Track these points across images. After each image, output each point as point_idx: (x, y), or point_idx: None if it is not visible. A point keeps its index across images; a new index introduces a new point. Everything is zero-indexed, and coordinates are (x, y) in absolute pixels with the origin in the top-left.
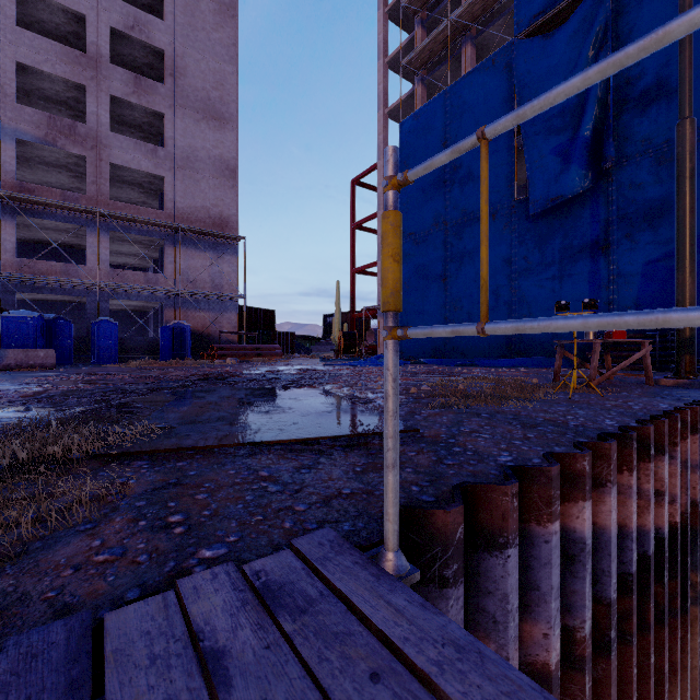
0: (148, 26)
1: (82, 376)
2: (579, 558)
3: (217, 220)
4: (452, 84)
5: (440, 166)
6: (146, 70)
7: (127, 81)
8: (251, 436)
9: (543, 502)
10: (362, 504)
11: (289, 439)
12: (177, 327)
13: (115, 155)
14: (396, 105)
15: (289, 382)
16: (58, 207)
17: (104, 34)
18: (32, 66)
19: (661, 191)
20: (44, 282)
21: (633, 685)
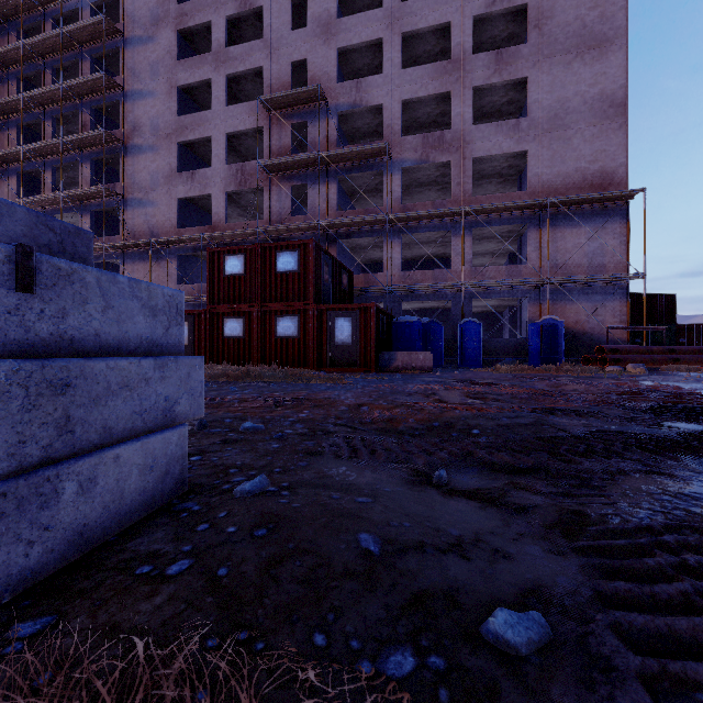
0: None
1: (466, 387)
2: None
3: (595, 180)
4: None
5: None
6: (504, 47)
7: (488, 64)
8: None
9: None
10: None
11: None
12: (545, 324)
13: (476, 148)
14: None
15: None
16: (430, 217)
17: (467, 29)
18: (411, 98)
19: None
20: (419, 290)
21: None
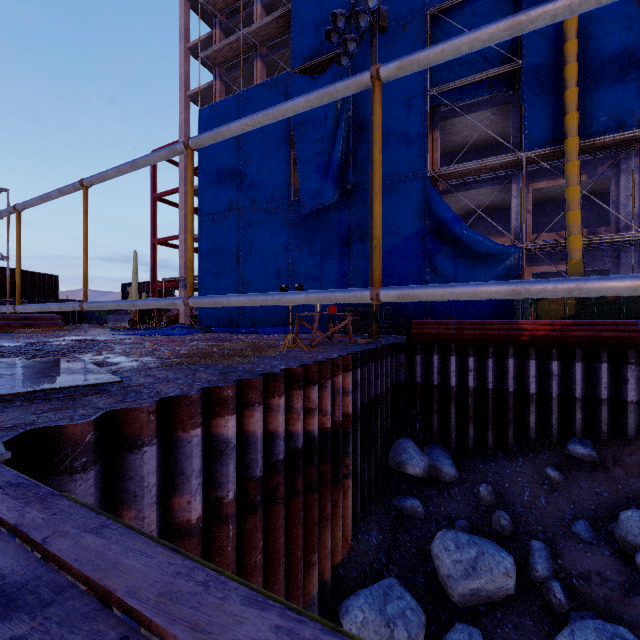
0: None
1: None
2: (226, 452)
3: None
4: (244, 90)
5: (234, 159)
6: None
7: None
8: None
9: (187, 417)
10: (15, 431)
11: None
12: None
13: None
14: (197, 91)
15: (46, 352)
16: None
17: None
18: None
19: None
20: None
21: (282, 530)
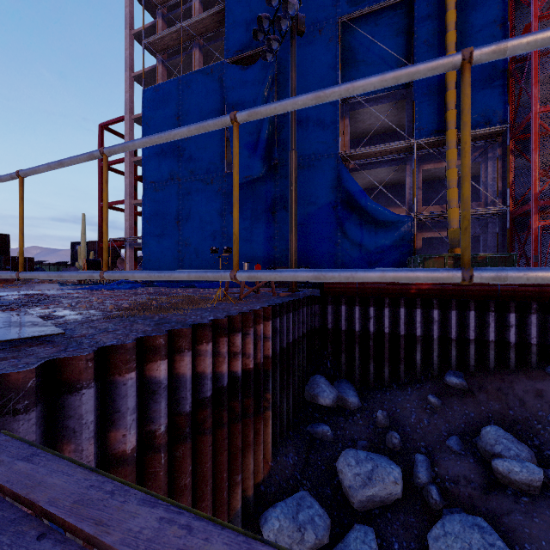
0: None
1: None
2: (158, 391)
3: None
4: (183, 75)
5: None
6: None
7: None
8: None
9: (123, 363)
10: None
11: None
12: None
13: None
14: (141, 73)
15: None
16: None
17: None
18: None
19: (299, 185)
20: None
21: (209, 455)
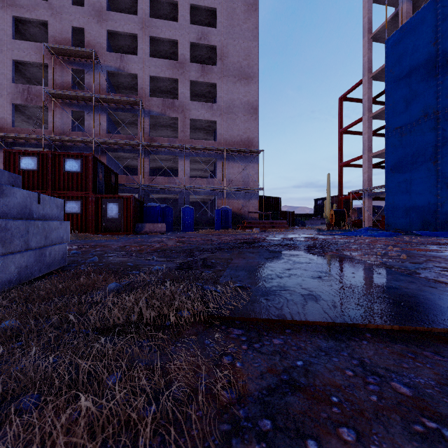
0: (208, 35)
1: (178, 238)
2: None
3: (245, 142)
4: None
5: (429, 64)
6: (206, 62)
7: (198, 70)
8: (335, 312)
9: None
10: None
11: (389, 325)
12: (224, 210)
13: (192, 114)
14: (380, 28)
15: (307, 247)
16: (166, 147)
17: (187, 47)
18: (156, 76)
19: None
20: (160, 188)
21: None
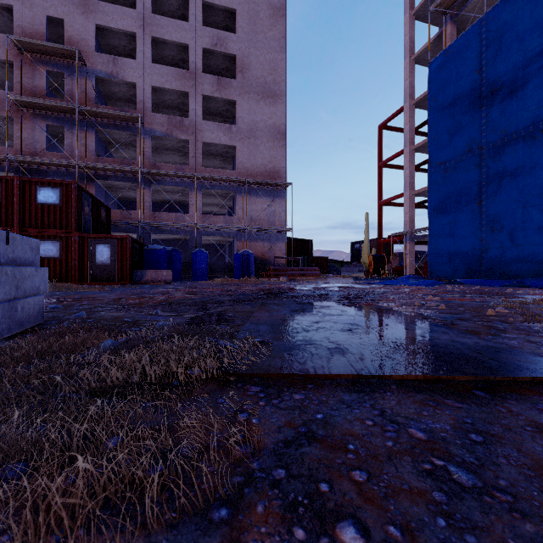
0: (225, 41)
1: (188, 289)
2: None
3: (271, 173)
4: (489, 10)
5: (474, 94)
6: (224, 73)
7: (213, 83)
8: (361, 365)
9: None
10: None
11: (414, 375)
12: (245, 254)
13: (205, 136)
14: (423, 50)
15: (340, 298)
16: (173, 176)
17: (199, 54)
18: (159, 86)
19: None
20: (166, 226)
21: None
